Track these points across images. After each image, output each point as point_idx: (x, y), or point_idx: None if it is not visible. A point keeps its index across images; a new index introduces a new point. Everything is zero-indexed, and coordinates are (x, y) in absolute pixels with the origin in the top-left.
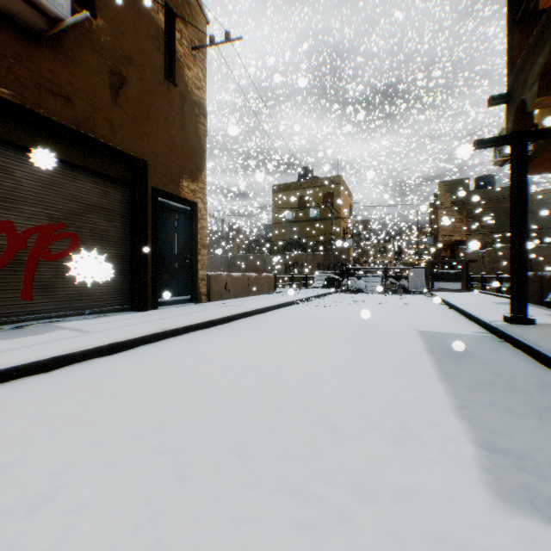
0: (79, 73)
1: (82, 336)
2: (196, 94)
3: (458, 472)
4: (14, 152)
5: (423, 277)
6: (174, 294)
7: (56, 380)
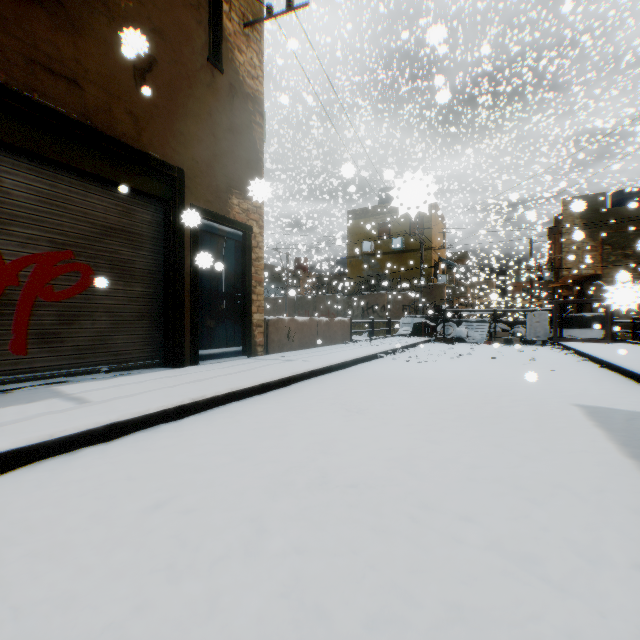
0: (90, 48)
1: (72, 410)
2: (250, 85)
3: None
4: None
5: (545, 322)
6: (221, 345)
7: None
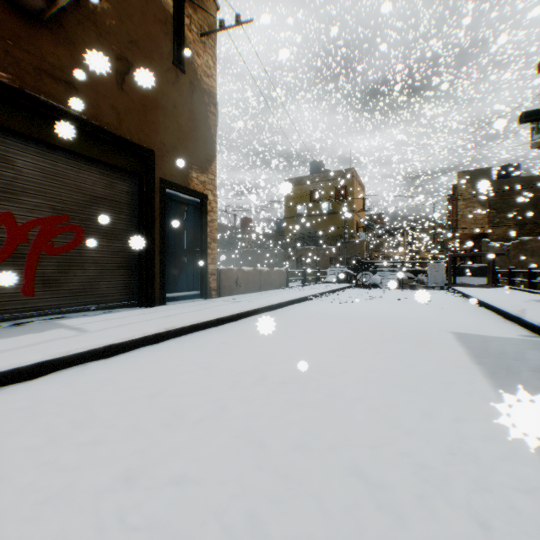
0: (83, 58)
1: (77, 336)
2: (206, 82)
3: None
4: (14, 141)
5: (443, 272)
6: (183, 290)
7: (36, 391)
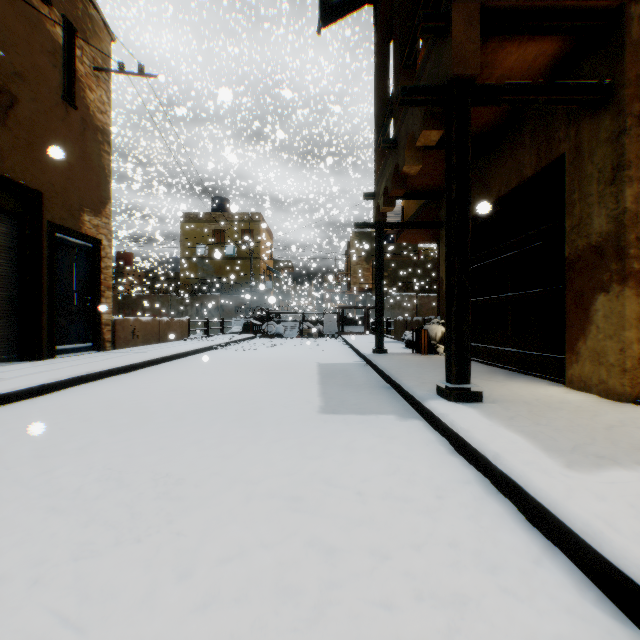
0: None
1: (1, 381)
2: (100, 118)
3: (310, 410)
4: None
5: (336, 322)
6: (73, 341)
7: (9, 412)
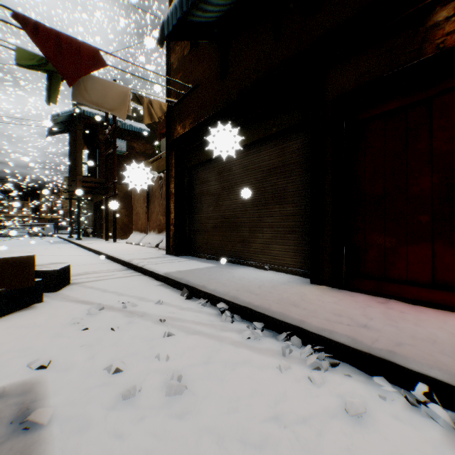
0: None
1: None
2: None
3: (49, 244)
4: None
5: (54, 228)
6: None
7: None
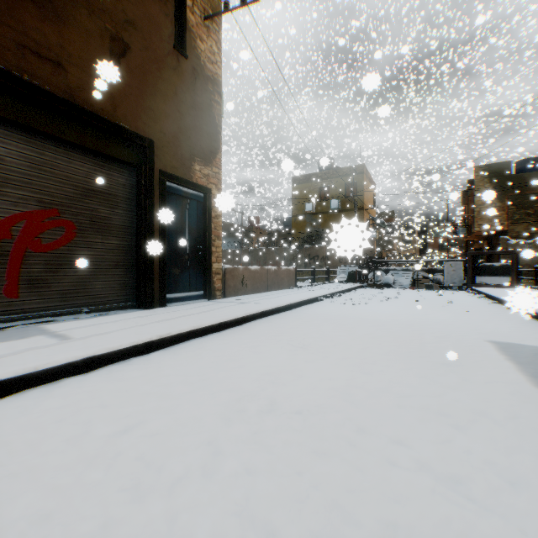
0: (72, 36)
1: (55, 345)
2: (210, 69)
3: None
4: None
5: (460, 271)
6: (185, 290)
7: None
